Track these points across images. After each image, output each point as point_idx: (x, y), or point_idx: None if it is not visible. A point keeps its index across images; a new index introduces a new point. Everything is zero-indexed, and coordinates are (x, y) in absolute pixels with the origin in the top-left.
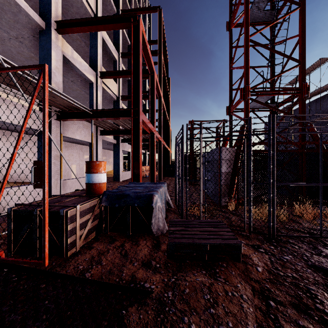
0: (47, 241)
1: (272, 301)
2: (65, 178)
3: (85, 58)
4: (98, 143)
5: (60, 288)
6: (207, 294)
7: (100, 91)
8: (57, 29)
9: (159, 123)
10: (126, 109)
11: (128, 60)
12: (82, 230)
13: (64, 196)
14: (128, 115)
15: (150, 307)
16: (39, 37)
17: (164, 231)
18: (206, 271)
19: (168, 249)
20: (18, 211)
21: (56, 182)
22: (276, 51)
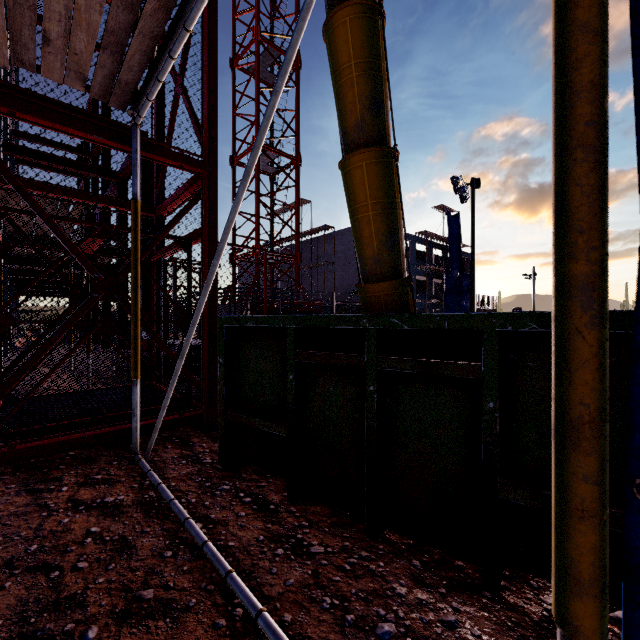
0: None
1: None
2: None
3: None
4: None
5: None
6: None
7: None
8: None
9: None
10: None
11: None
12: None
13: None
14: None
15: None
16: None
17: None
18: None
19: None
20: None
21: None
22: (280, 218)
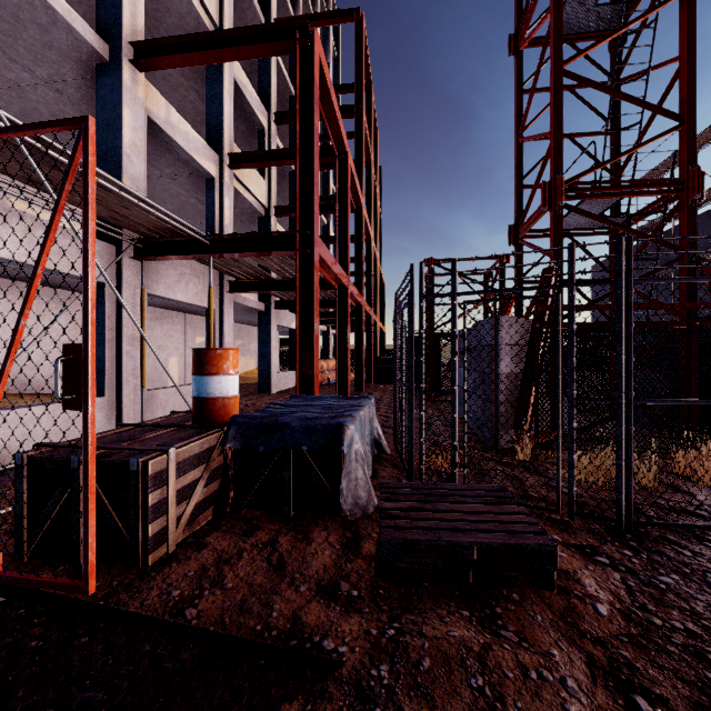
0: (93, 534)
1: (641, 695)
2: (155, 385)
3: (198, 126)
4: (225, 310)
5: (122, 648)
6: (476, 674)
7: (228, 197)
8: (134, 60)
9: (357, 265)
10: (284, 233)
11: (291, 129)
12: (183, 504)
13: (144, 425)
14: (290, 246)
15: (337, 705)
16: (97, 78)
17: (369, 509)
18: (472, 611)
19: (380, 556)
20: (38, 461)
21: (132, 395)
22: (626, 96)
